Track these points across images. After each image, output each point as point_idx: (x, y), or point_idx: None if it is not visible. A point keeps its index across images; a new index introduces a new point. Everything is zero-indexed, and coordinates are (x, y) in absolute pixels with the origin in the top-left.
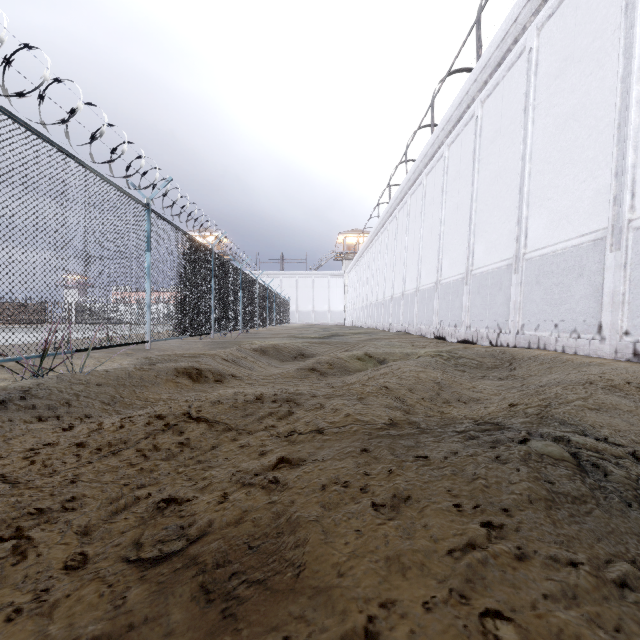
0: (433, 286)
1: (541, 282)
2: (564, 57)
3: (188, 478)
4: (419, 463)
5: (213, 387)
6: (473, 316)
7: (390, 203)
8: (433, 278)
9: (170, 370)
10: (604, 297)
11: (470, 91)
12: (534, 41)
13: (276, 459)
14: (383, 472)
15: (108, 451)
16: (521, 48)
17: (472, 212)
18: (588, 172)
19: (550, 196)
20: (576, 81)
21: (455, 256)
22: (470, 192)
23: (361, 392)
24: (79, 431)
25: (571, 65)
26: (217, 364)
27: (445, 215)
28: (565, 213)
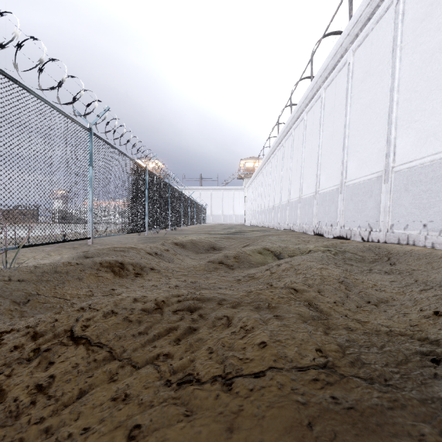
0: (313, 195)
1: (409, 189)
2: (430, 2)
3: None
4: None
5: (132, 280)
6: (347, 218)
7: (278, 135)
8: (312, 189)
9: (95, 265)
10: None
11: (343, 43)
12: None
13: None
14: None
15: None
16: (388, 3)
17: (345, 137)
18: None
19: (417, 118)
20: None
21: (331, 172)
22: (343, 122)
23: (271, 298)
24: None
25: (437, 8)
26: (140, 258)
27: (322, 141)
28: (432, 131)
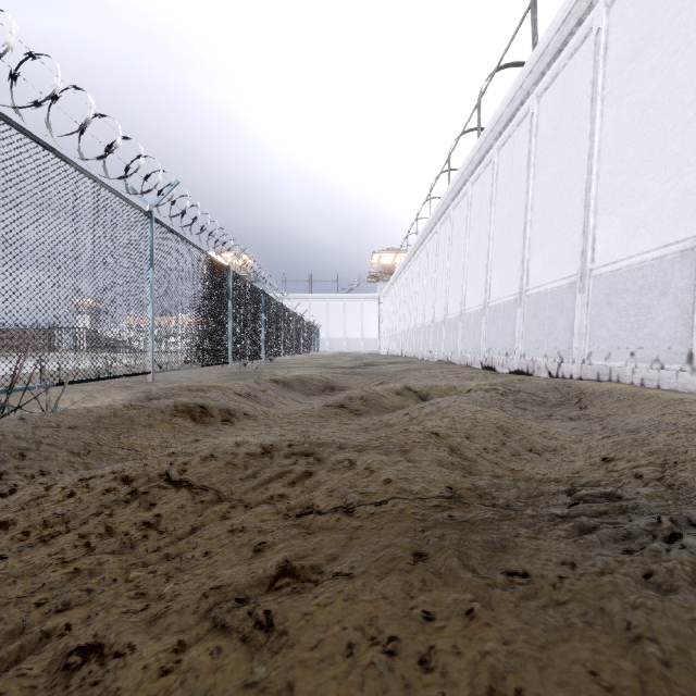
0: (480, 309)
1: (613, 302)
2: (641, 35)
3: (139, 593)
4: (517, 591)
5: (219, 429)
6: (528, 343)
7: (430, 217)
8: (480, 300)
9: (167, 408)
10: (695, 319)
11: (524, 84)
12: (603, 20)
13: (275, 568)
14: (457, 614)
15: (37, 537)
16: (586, 30)
17: (527, 223)
18: (673, 170)
19: (624, 201)
20: (657, 62)
21: (506, 275)
22: (524, 201)
23: (404, 442)
24: (17, 499)
25: (650, 44)
26: (227, 400)
27: (494, 228)
28: (643, 220)
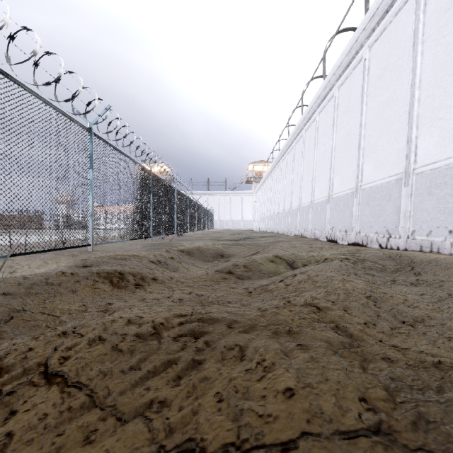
0: (325, 200)
1: (433, 193)
2: None
3: None
4: None
5: (131, 293)
6: (363, 223)
7: (289, 138)
8: (325, 193)
9: (92, 275)
10: None
11: (359, 39)
12: None
13: None
14: None
15: None
16: None
17: (361, 138)
18: None
19: (442, 116)
20: None
21: (345, 175)
22: (359, 122)
23: (291, 319)
24: None
25: None
26: (141, 267)
27: (336, 143)
28: None
